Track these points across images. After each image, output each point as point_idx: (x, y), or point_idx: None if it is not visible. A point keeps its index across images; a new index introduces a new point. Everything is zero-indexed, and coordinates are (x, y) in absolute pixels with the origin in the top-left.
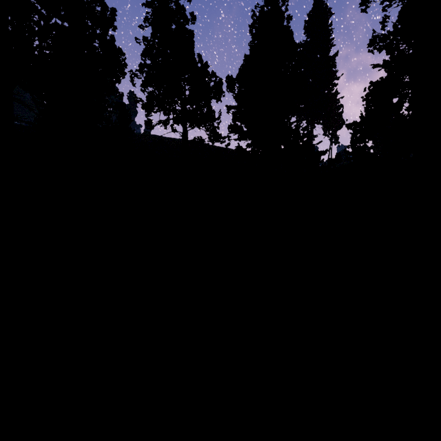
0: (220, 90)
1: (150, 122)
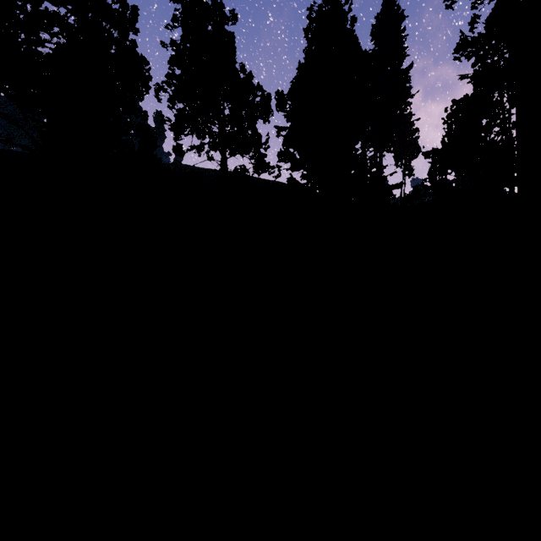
0: (268, 108)
1: (180, 147)
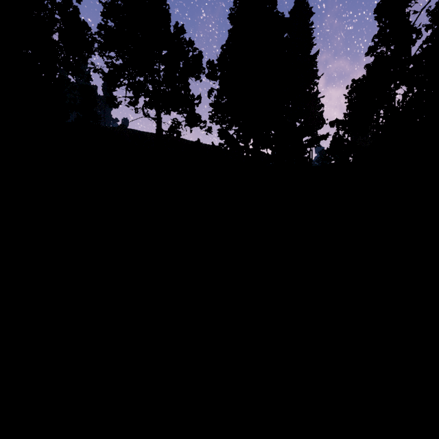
0: (200, 65)
1: (113, 98)
